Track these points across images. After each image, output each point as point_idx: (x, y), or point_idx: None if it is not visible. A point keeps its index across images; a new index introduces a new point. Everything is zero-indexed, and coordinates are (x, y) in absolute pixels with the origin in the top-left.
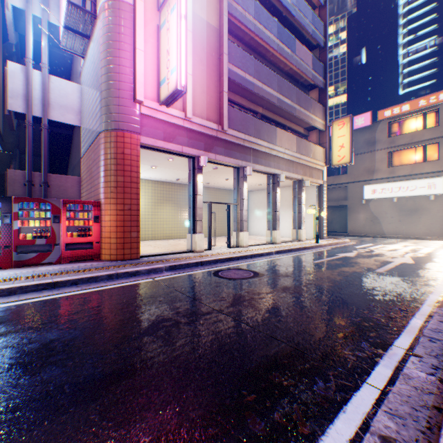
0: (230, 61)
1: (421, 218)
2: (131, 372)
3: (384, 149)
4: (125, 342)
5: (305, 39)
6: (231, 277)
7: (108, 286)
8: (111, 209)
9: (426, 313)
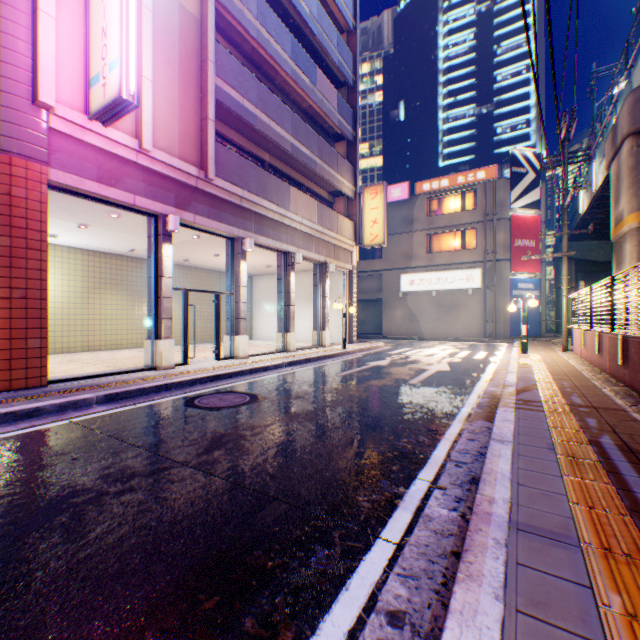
0: (220, 75)
1: (460, 316)
2: None
3: (423, 230)
4: None
5: (330, 71)
6: (214, 406)
7: None
8: None
9: (456, 431)
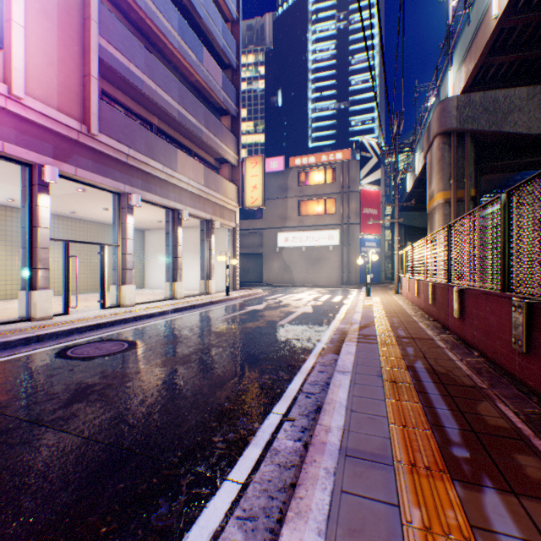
0: (105, 36)
1: (324, 267)
2: None
3: (295, 197)
4: None
5: (217, 53)
6: (88, 356)
7: None
8: None
9: (311, 364)
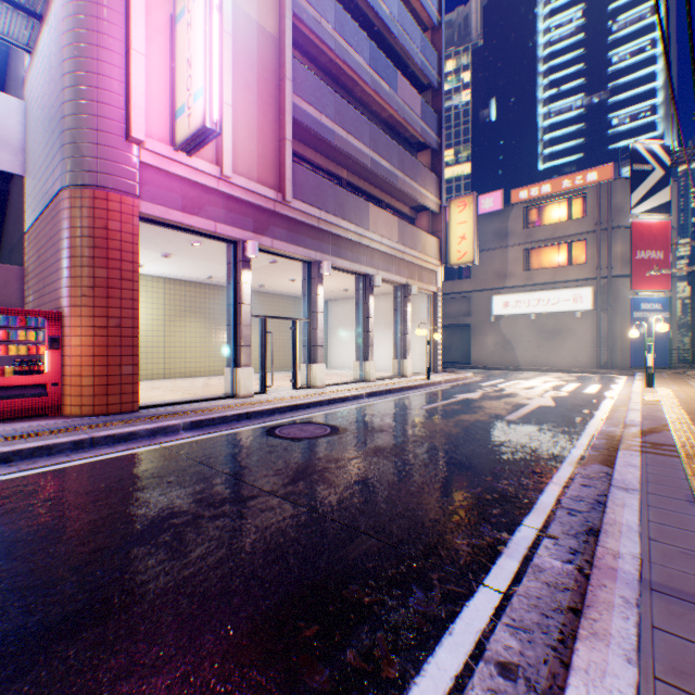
0: (297, 93)
1: (566, 343)
2: (102, 613)
3: (519, 244)
4: (96, 561)
5: (412, 74)
6: (295, 437)
7: (73, 463)
8: (82, 325)
9: (566, 475)
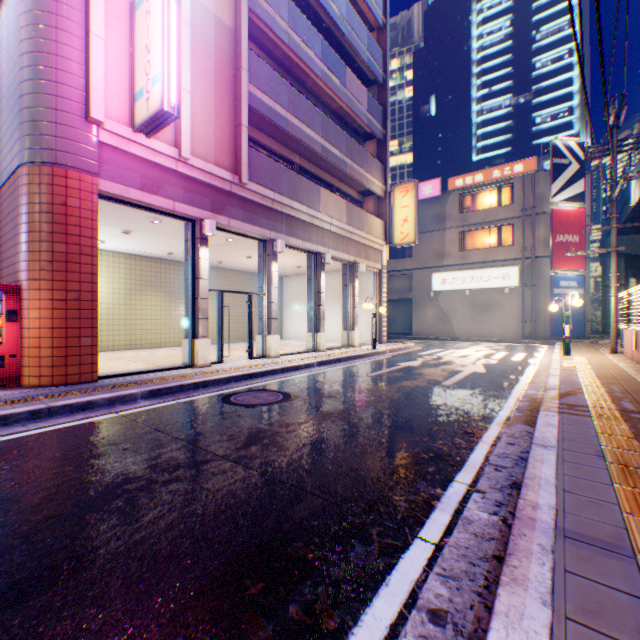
0: (253, 82)
1: (496, 316)
2: (50, 580)
3: (455, 227)
4: (47, 529)
5: (360, 70)
6: (249, 404)
7: (29, 432)
8: (41, 298)
9: (494, 434)
